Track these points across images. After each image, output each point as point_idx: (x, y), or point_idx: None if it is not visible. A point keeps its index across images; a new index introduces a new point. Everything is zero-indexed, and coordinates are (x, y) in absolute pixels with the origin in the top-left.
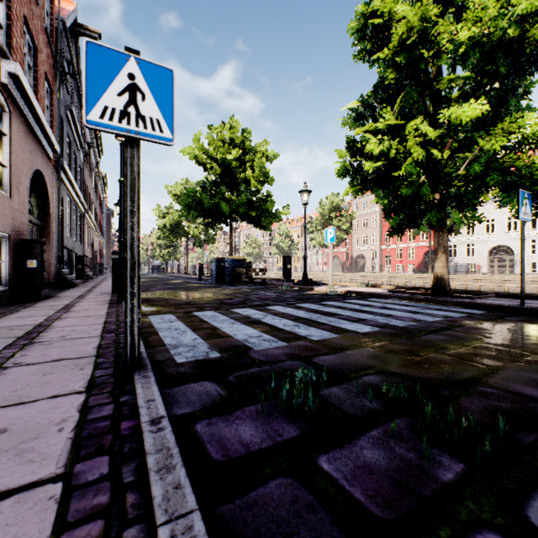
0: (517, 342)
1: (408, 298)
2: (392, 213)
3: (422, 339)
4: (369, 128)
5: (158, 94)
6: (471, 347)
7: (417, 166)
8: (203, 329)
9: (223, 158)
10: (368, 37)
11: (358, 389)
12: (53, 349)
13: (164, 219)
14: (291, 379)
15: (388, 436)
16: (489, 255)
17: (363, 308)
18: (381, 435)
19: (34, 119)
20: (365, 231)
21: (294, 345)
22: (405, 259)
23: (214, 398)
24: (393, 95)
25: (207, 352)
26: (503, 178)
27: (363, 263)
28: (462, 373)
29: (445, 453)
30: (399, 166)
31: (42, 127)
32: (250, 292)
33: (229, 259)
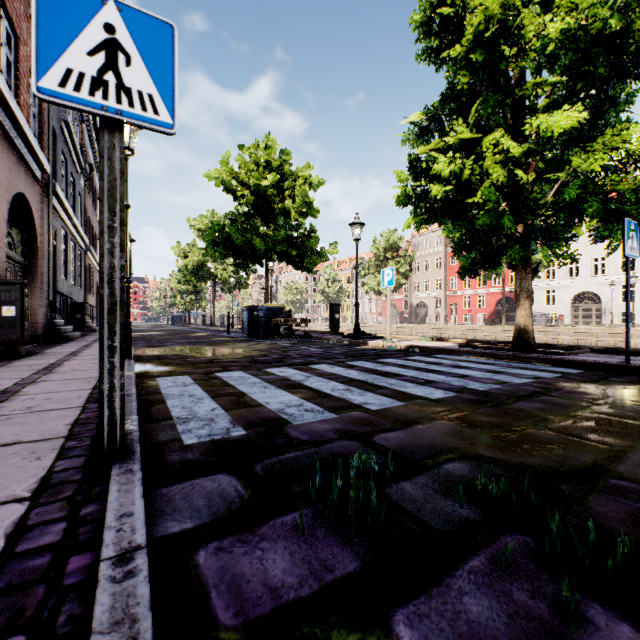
0: (636, 411)
1: (485, 355)
2: (464, 250)
3: (513, 407)
4: (435, 146)
5: (151, 58)
6: (579, 419)
7: (496, 190)
8: (225, 396)
9: (256, 184)
10: (435, 32)
11: (440, 485)
12: (8, 426)
13: (185, 259)
14: (343, 469)
15: (498, 569)
16: (572, 304)
17: (431, 367)
18: (486, 566)
19: (13, 128)
20: (427, 275)
21: (346, 418)
22: (474, 308)
23: (231, 501)
24: (467, 103)
25: (227, 428)
26: (603, 205)
27: (425, 313)
28: (579, 457)
29: (593, 602)
30: (473, 191)
31: (25, 138)
32: (289, 348)
33: (264, 307)
